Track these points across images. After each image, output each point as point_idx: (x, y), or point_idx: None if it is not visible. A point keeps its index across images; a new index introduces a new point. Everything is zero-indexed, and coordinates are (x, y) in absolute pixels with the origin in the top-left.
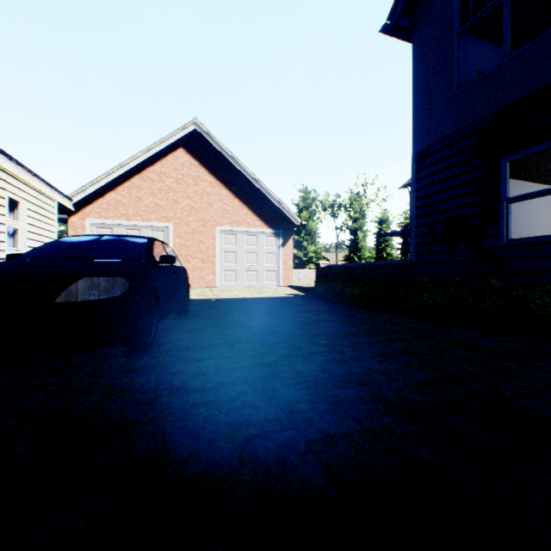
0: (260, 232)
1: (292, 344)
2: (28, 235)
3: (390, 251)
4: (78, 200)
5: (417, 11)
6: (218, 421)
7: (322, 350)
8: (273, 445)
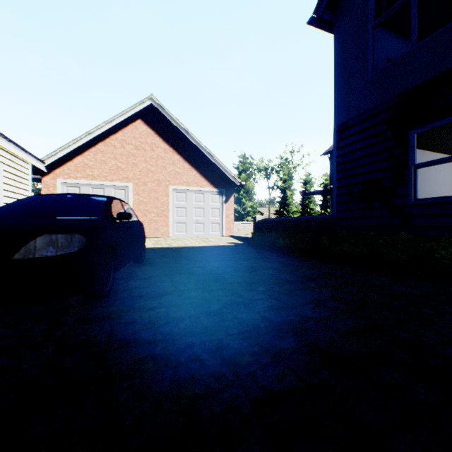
0: (206, 191)
1: (234, 291)
2: (4, 193)
3: (312, 207)
4: (50, 162)
5: (339, 7)
6: (164, 378)
7: (261, 297)
8: (218, 408)
